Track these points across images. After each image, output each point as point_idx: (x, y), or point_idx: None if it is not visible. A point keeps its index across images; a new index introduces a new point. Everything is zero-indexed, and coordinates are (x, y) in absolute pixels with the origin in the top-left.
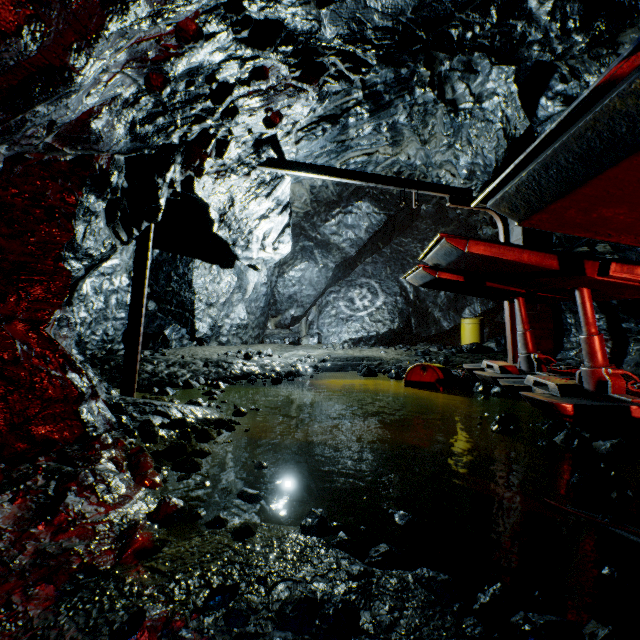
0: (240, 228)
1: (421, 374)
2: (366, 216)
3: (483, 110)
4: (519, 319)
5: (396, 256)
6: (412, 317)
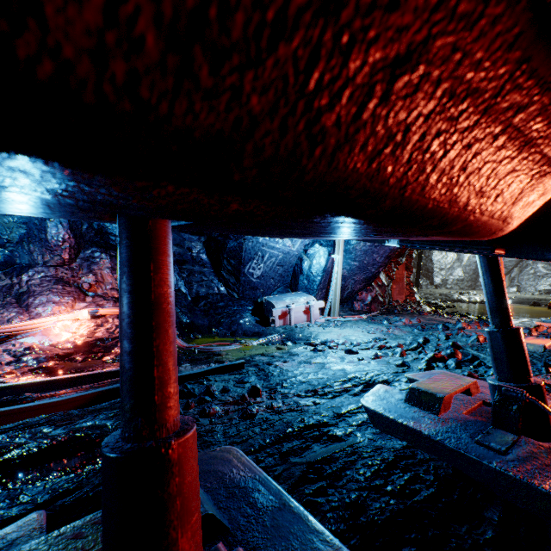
0: None
1: None
2: None
3: None
4: None
5: None
6: None
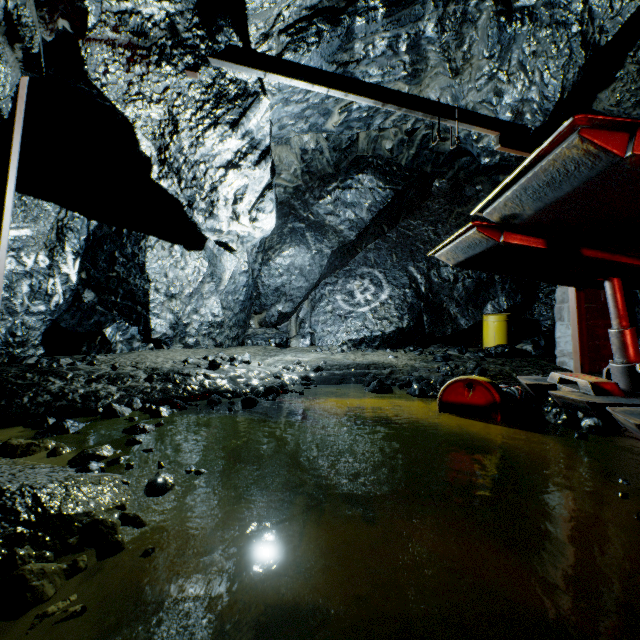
0: (196, 179)
1: (465, 394)
2: (368, 192)
3: (552, 6)
4: (613, 311)
5: (403, 241)
6: (424, 313)
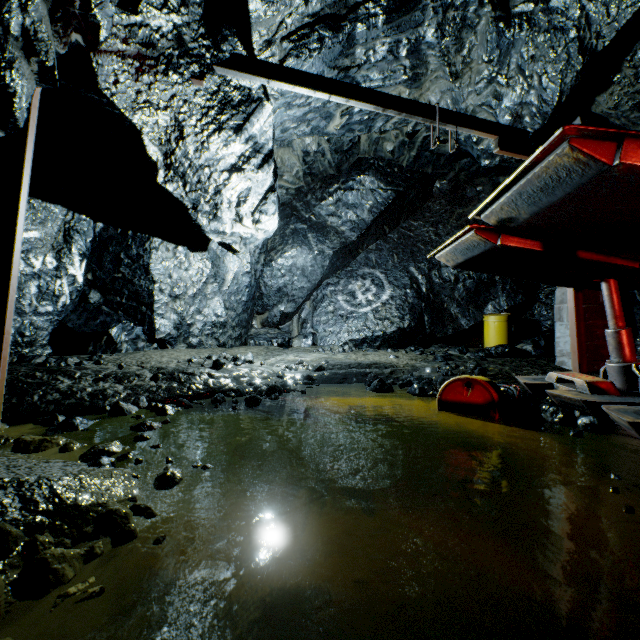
0: (201, 182)
1: (464, 393)
2: (370, 193)
3: (549, 12)
4: (609, 312)
5: (405, 242)
6: (425, 314)
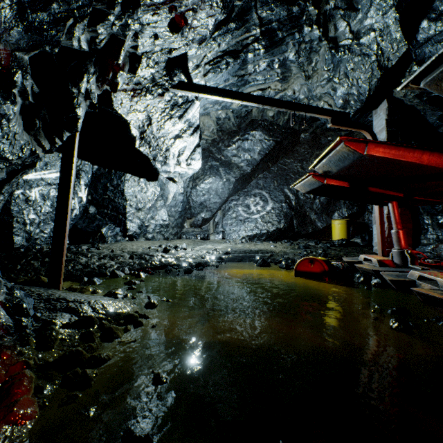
0: (158, 145)
1: (309, 266)
2: (259, 142)
3: (360, 45)
4: (393, 220)
5: (281, 173)
6: (294, 219)
